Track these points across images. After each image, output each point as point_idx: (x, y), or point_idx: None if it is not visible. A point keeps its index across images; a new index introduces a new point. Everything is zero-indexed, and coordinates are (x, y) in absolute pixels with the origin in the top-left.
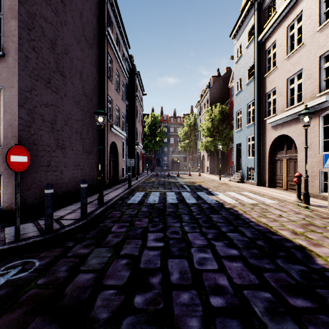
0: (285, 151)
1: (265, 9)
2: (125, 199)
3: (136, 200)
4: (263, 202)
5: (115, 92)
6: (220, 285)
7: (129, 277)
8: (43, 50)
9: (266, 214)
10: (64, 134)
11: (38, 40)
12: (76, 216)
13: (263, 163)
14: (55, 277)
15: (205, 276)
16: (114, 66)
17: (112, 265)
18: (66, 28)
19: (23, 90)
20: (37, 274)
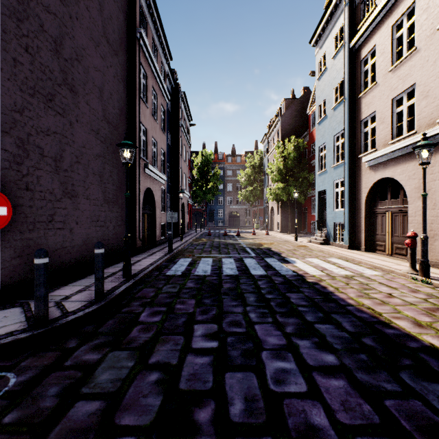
0: (388, 201)
1: (360, 3)
2: (164, 268)
3: (180, 270)
4: (361, 273)
5: (151, 120)
6: (314, 426)
7: (160, 410)
8: (42, 52)
9: (368, 293)
10: (75, 176)
11: (33, 37)
12: (88, 296)
13: (357, 217)
14: (35, 408)
15: (287, 407)
16: (150, 82)
17: (134, 384)
18: (78, 23)
19: (10, 109)
20: (6, 403)
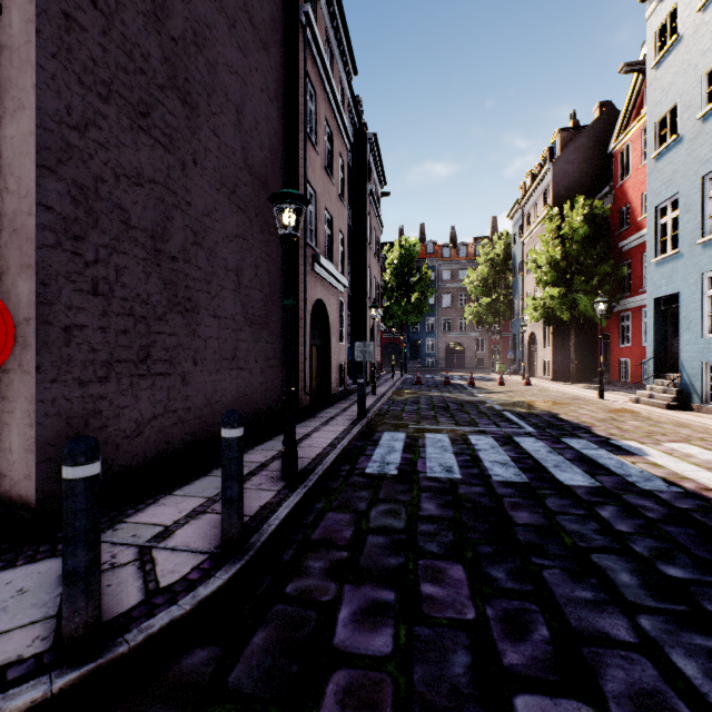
0: None
1: None
2: (357, 456)
3: (391, 462)
4: None
5: (323, 177)
6: None
7: None
8: (126, 14)
9: None
10: (192, 271)
11: None
12: (209, 534)
13: None
14: None
15: None
16: (322, 110)
17: None
18: None
19: (57, 121)
20: None
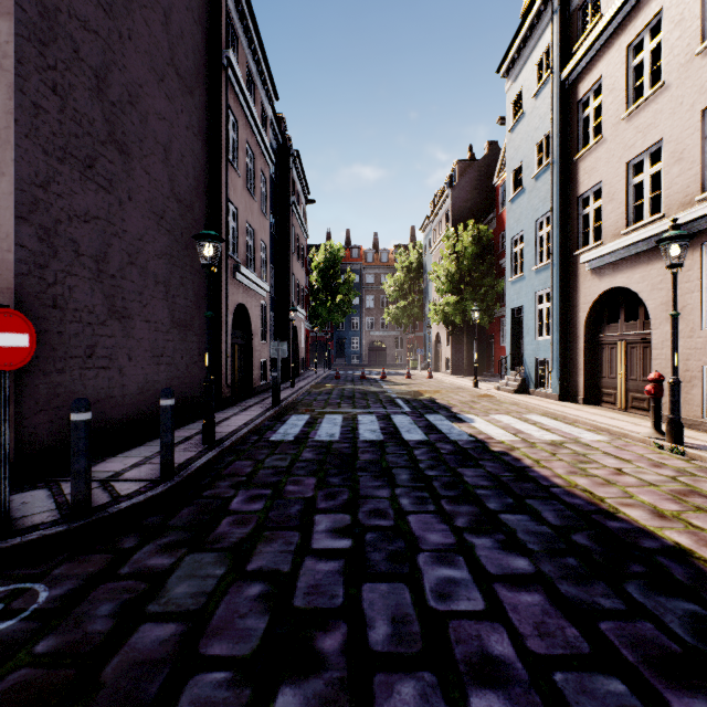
0: (621, 324)
1: (577, 10)
2: (266, 431)
3: (291, 433)
4: (577, 438)
5: (245, 195)
6: (493, 657)
7: (266, 635)
8: (77, 93)
9: (585, 467)
10: (127, 285)
11: (64, 69)
12: (150, 473)
13: (572, 350)
14: (81, 633)
15: (455, 632)
16: (244, 136)
17: (226, 600)
18: (132, 45)
19: (29, 183)
20: (37, 626)
